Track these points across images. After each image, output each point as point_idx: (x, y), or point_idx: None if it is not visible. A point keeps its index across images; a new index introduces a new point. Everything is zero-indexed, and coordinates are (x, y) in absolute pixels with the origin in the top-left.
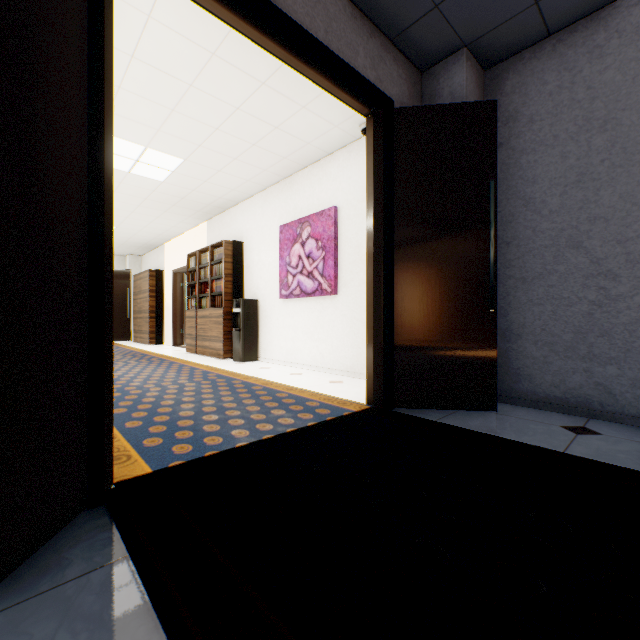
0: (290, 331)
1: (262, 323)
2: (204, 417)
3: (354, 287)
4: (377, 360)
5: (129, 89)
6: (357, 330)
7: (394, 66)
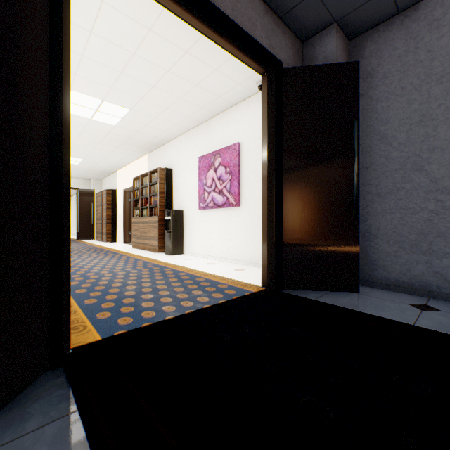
0: (206, 233)
1: (186, 227)
2: (142, 296)
3: (252, 201)
4: (270, 254)
5: (89, 57)
6: (255, 232)
7: (283, 37)
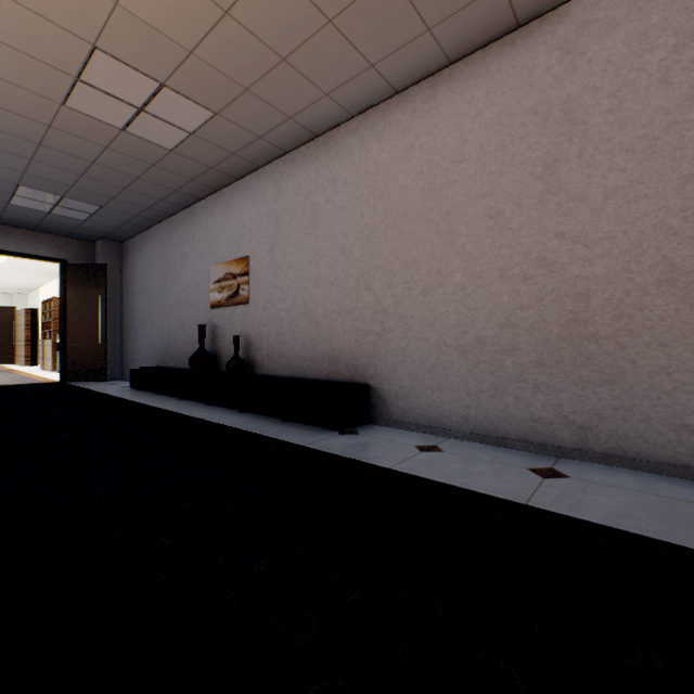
0: None
1: None
2: None
3: None
4: (61, 363)
5: None
6: None
7: (70, 246)
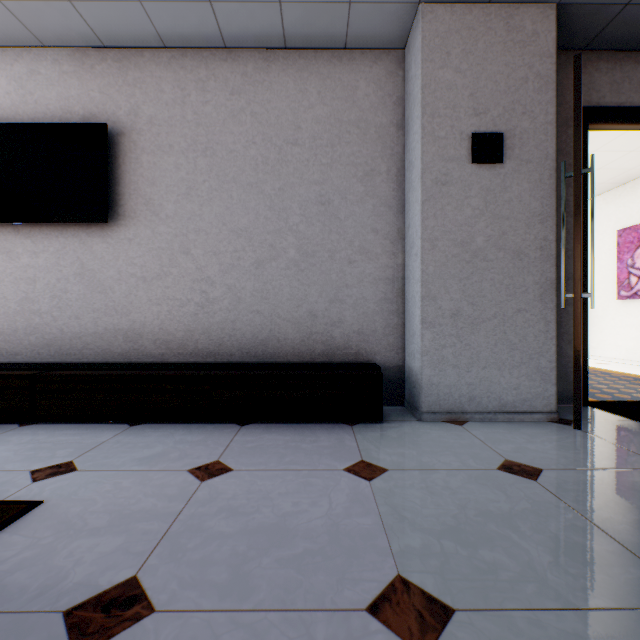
0: (631, 330)
1: (589, 323)
2: (593, 385)
3: None
4: None
5: None
6: None
7: None
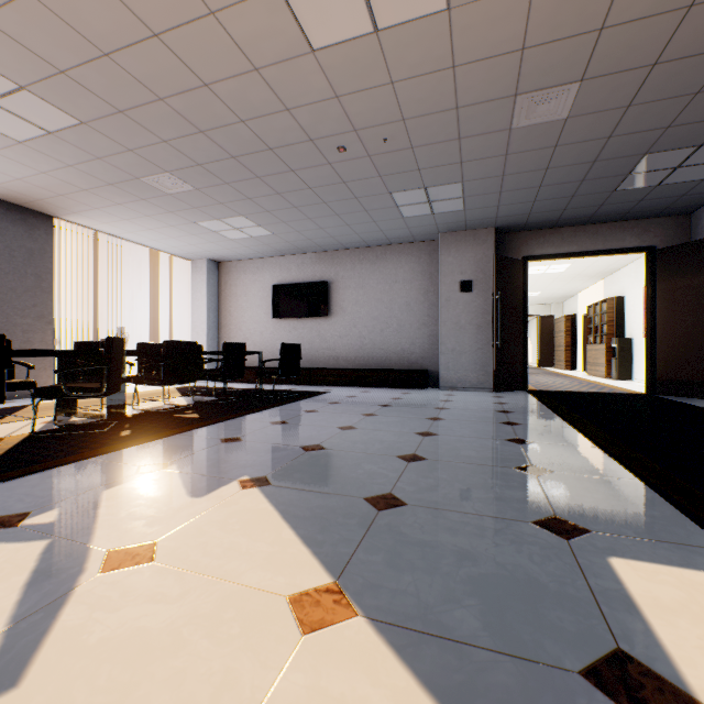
0: None
1: (634, 354)
2: (560, 388)
3: None
4: (646, 371)
5: None
6: None
7: (657, 227)
